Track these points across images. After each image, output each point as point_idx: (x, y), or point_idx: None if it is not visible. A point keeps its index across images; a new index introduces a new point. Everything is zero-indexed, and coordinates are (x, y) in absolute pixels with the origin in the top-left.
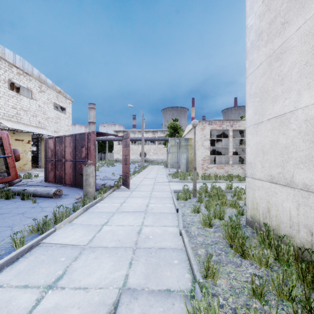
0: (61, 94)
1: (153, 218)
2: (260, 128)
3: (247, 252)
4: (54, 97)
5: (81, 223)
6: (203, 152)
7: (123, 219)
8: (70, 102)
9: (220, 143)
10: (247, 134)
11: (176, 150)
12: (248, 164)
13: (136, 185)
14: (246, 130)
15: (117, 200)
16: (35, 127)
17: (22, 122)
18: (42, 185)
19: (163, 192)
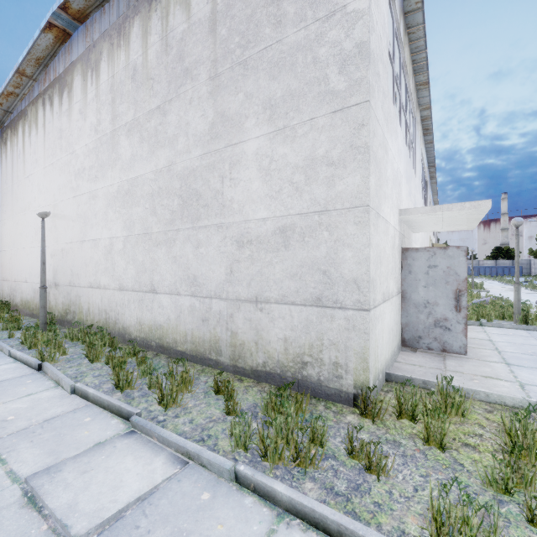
0: None
1: None
2: (1, 254)
3: None
4: None
5: None
6: None
7: None
8: None
9: None
10: None
11: None
12: None
13: None
14: None
15: None
16: None
17: None
18: None
19: None
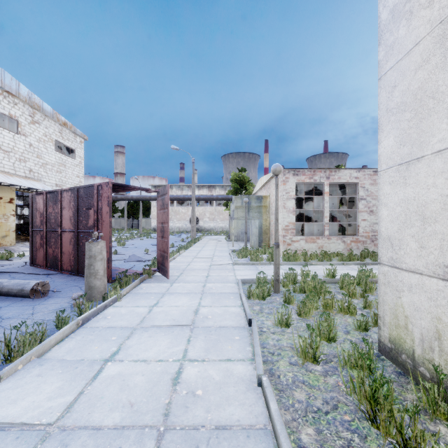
0: (67, 128)
1: (205, 341)
2: (414, 170)
3: (415, 444)
4: (55, 132)
5: (64, 356)
6: (286, 218)
7: (149, 343)
8: (82, 140)
9: (307, 205)
10: (380, 183)
11: (244, 214)
12: (383, 239)
13: (180, 270)
14: (379, 176)
15: (145, 300)
16: (23, 178)
17: (1, 169)
18: (24, 271)
19: (224, 282)
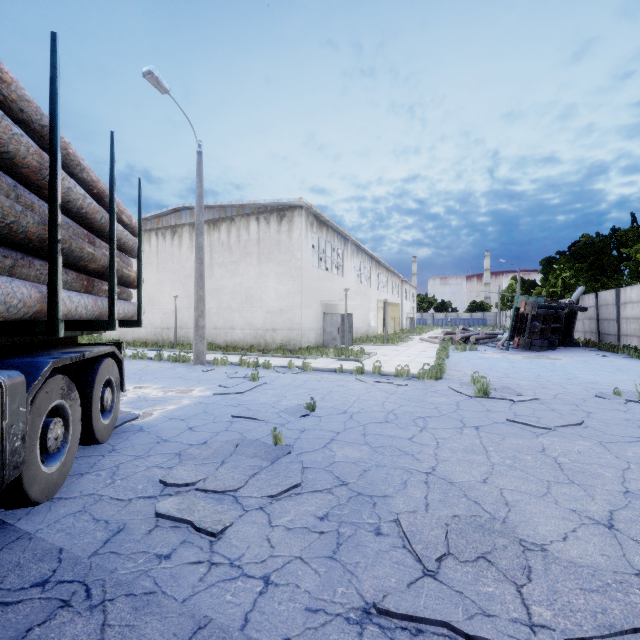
0: None
1: None
2: None
3: None
4: None
5: None
6: None
7: None
8: None
9: None
10: None
11: None
12: None
13: None
14: None
15: None
16: None
17: None
18: None
19: None
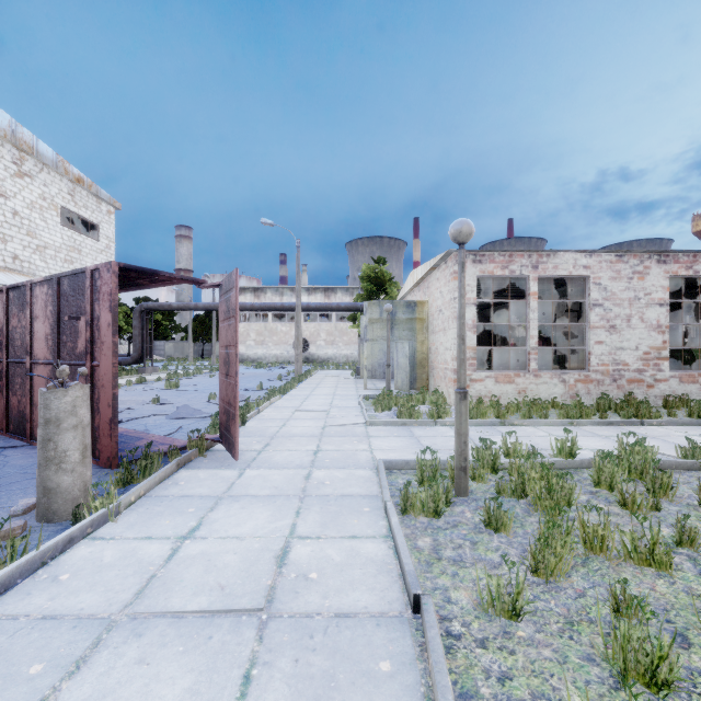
0: (83, 188)
1: (294, 683)
2: None
3: None
4: (62, 193)
5: None
6: None
7: (126, 696)
8: (111, 210)
9: (489, 318)
10: None
11: (385, 333)
12: None
13: (265, 437)
14: None
15: (173, 518)
16: (0, 270)
17: None
18: None
19: (350, 467)
